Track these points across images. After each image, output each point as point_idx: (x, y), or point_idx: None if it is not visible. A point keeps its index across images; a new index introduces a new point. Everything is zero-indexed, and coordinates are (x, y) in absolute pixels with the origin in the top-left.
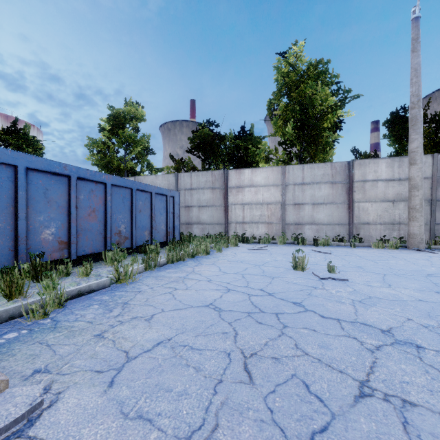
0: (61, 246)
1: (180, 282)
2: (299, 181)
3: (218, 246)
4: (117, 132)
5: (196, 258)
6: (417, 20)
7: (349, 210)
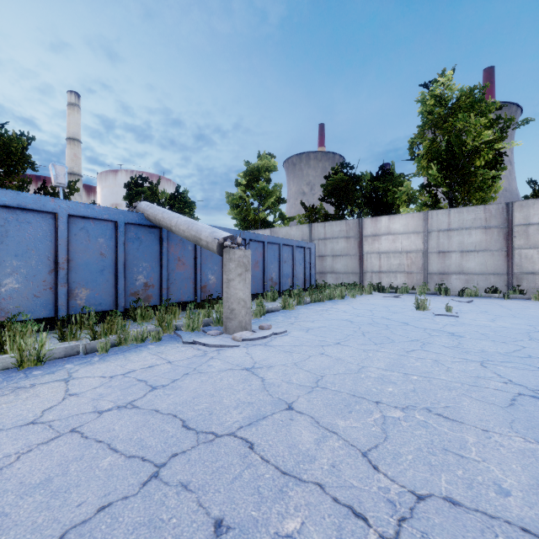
0: None
1: (324, 311)
2: (444, 227)
3: (352, 292)
4: (251, 185)
5: (333, 301)
6: None
7: (508, 257)
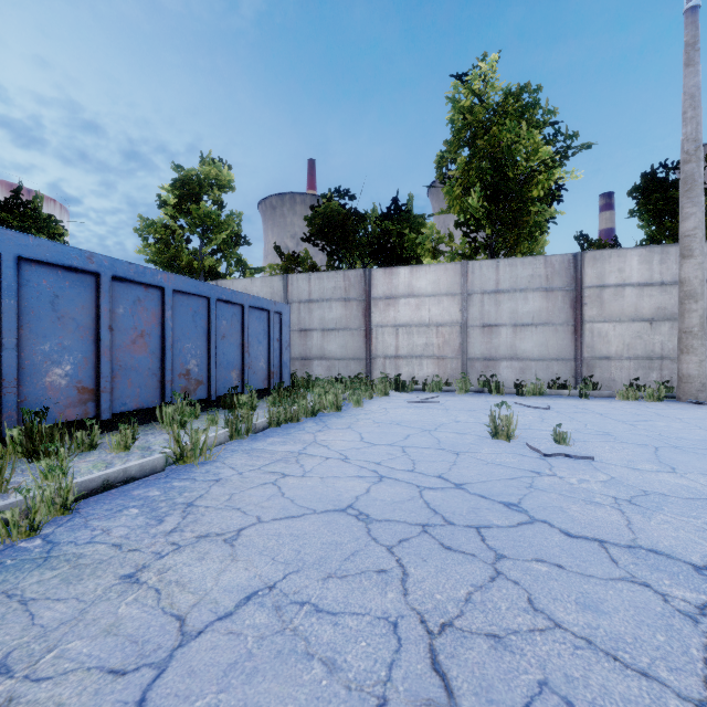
0: (83, 396)
1: (292, 461)
2: (491, 287)
3: (356, 396)
4: (187, 208)
5: (320, 418)
6: (695, 13)
7: (576, 335)
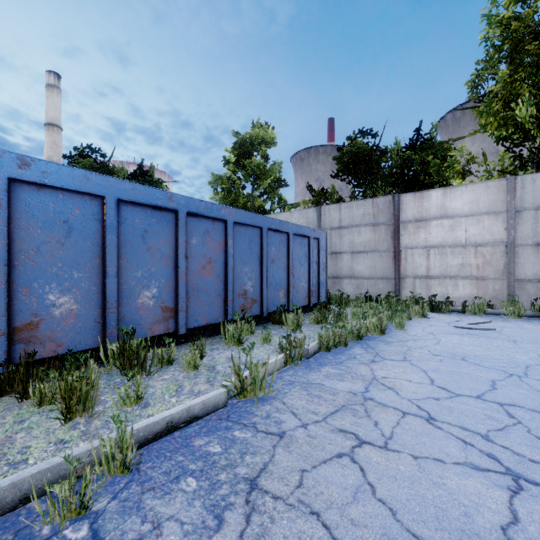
0: (165, 314)
1: (360, 412)
2: None
3: (398, 319)
4: (243, 163)
5: (366, 342)
6: None
7: None
